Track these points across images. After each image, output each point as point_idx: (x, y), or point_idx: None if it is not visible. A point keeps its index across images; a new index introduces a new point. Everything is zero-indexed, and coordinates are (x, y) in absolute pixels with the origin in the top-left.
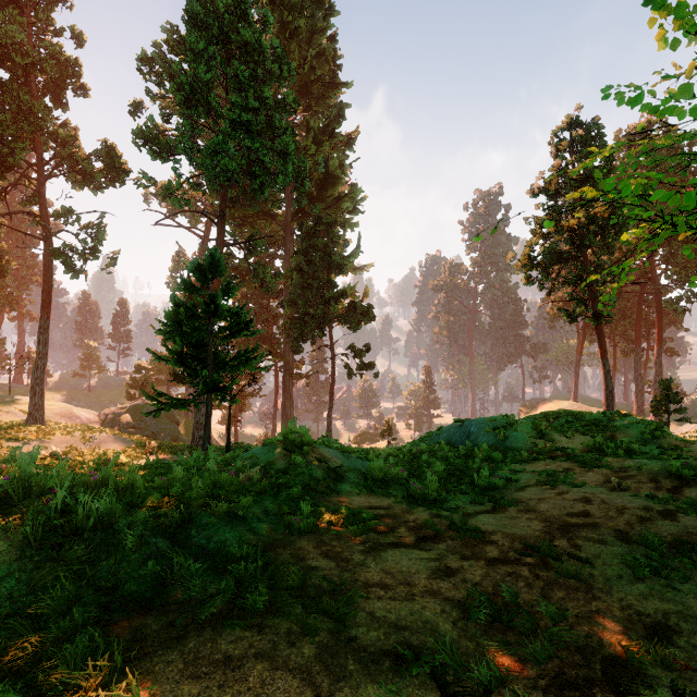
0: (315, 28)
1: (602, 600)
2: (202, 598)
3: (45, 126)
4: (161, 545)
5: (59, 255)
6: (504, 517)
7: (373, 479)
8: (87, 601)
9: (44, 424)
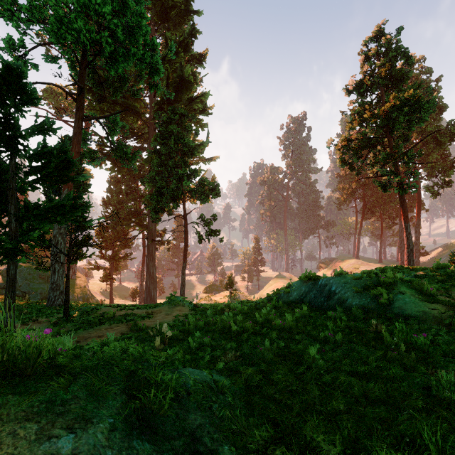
0: None
1: None
2: None
3: None
4: None
5: None
6: None
7: None
8: None
9: None
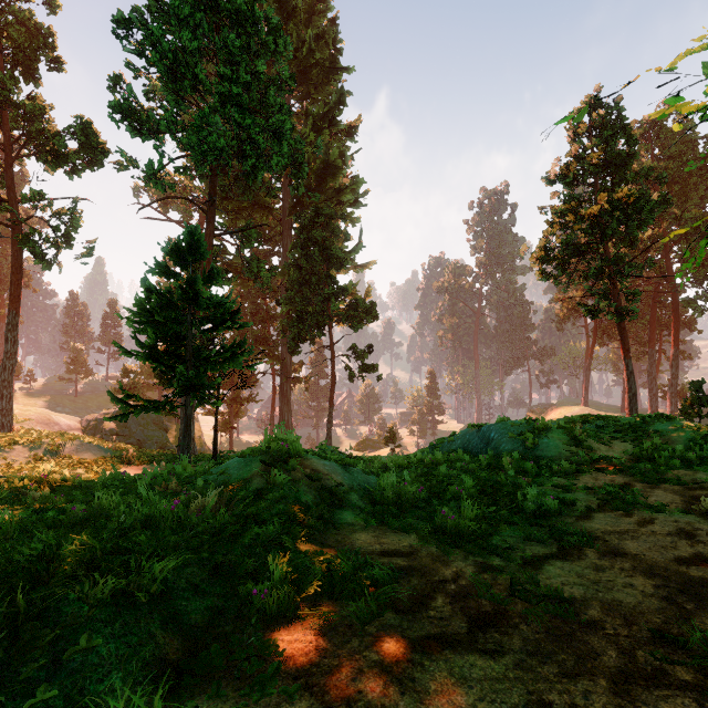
0: (314, 9)
1: None
2: None
3: (9, 97)
4: None
5: (26, 242)
6: (586, 568)
7: (383, 503)
8: None
9: (12, 431)
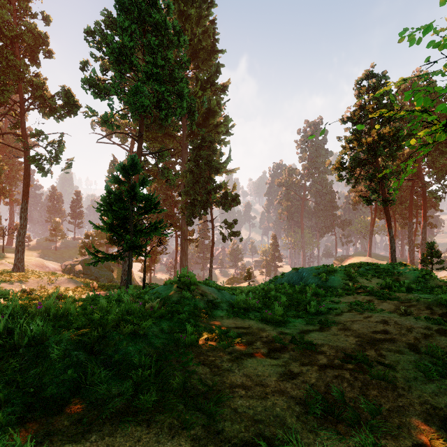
0: (201, 15)
1: (406, 397)
2: (106, 398)
3: (24, 76)
4: (80, 356)
5: (33, 161)
6: (329, 334)
7: (238, 307)
8: (15, 402)
9: (24, 271)
